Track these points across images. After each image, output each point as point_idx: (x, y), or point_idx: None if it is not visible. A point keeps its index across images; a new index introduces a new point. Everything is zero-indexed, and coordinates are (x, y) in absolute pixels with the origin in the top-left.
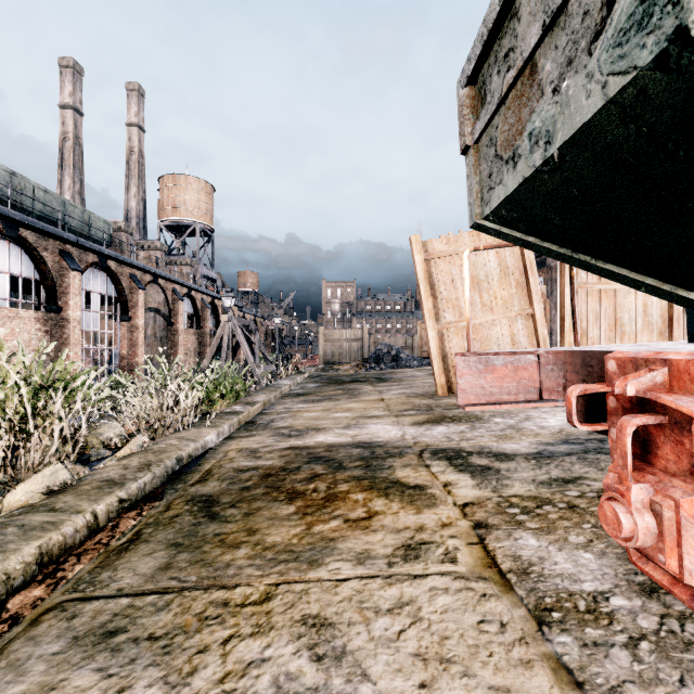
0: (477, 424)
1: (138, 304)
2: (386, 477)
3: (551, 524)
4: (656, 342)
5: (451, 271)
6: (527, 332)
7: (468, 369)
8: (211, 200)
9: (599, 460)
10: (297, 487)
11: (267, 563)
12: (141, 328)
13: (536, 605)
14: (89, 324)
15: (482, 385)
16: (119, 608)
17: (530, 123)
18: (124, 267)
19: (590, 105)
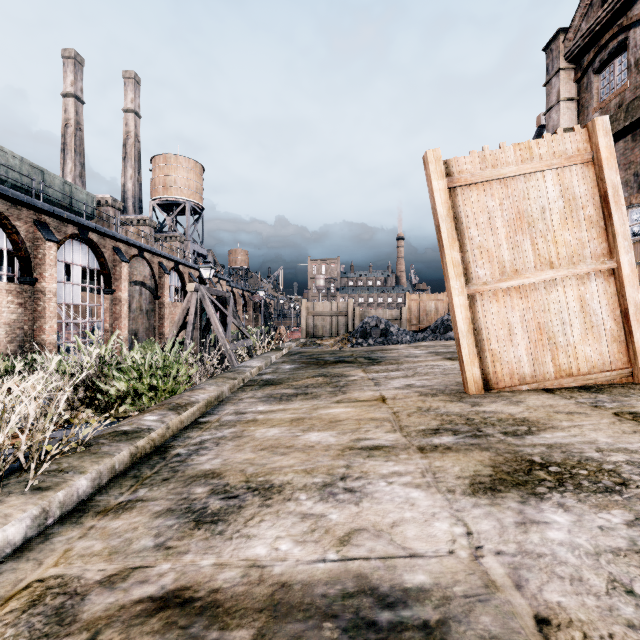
0: None
1: (121, 276)
2: None
3: None
4: None
5: (487, 205)
6: (606, 297)
7: None
8: (201, 179)
9: None
10: None
11: None
12: (124, 300)
13: None
14: (69, 297)
15: None
16: None
17: None
18: (106, 239)
19: None
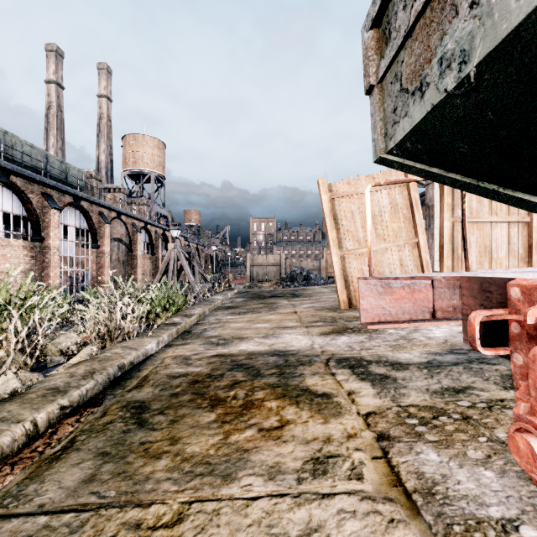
0: (374, 335)
1: (105, 235)
2: (297, 385)
3: (448, 436)
4: (518, 265)
5: (351, 208)
6: (413, 257)
7: (370, 291)
8: (163, 154)
9: (483, 370)
10: (219, 394)
11: (183, 476)
12: (107, 253)
13: (445, 535)
14: (66, 251)
15: (381, 305)
16: (35, 529)
17: (441, 47)
18: (94, 206)
19: (522, 6)
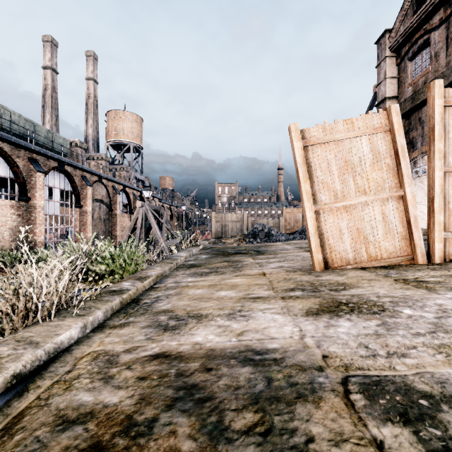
0: (387, 318)
1: (87, 196)
2: None
3: None
4: None
5: (327, 157)
6: (398, 212)
7: None
8: (141, 127)
9: None
10: None
11: None
12: (89, 212)
13: None
14: (51, 210)
15: None
16: None
17: None
18: (77, 170)
19: None
